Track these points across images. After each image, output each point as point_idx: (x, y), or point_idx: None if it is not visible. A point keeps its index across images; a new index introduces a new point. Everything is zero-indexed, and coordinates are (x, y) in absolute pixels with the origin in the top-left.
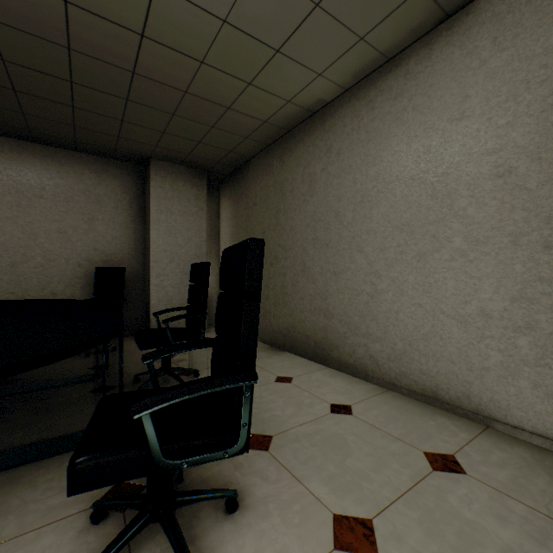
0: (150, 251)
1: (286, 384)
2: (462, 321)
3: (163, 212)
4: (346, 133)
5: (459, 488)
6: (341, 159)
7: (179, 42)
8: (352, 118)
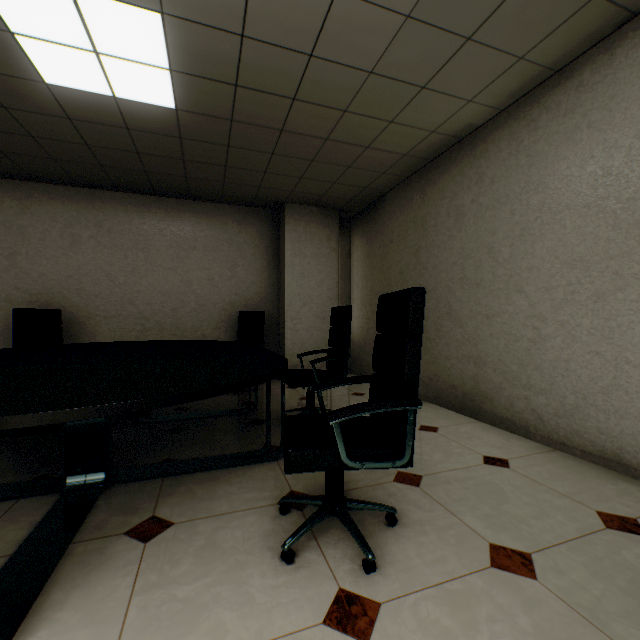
0: (285, 295)
1: (431, 433)
2: None
3: (297, 255)
4: (502, 159)
5: (637, 547)
6: (495, 188)
7: (325, 98)
8: (508, 142)
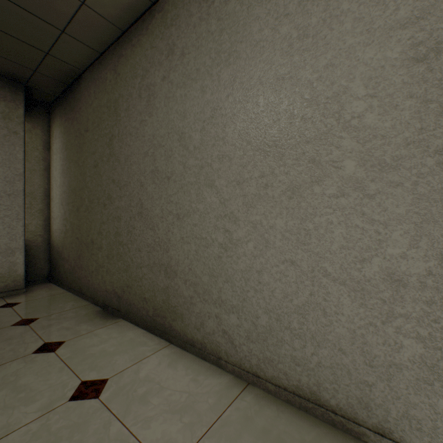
0: None
1: (87, 406)
2: (358, 289)
3: None
4: (193, 25)
5: None
6: (186, 61)
7: None
8: (200, 4)
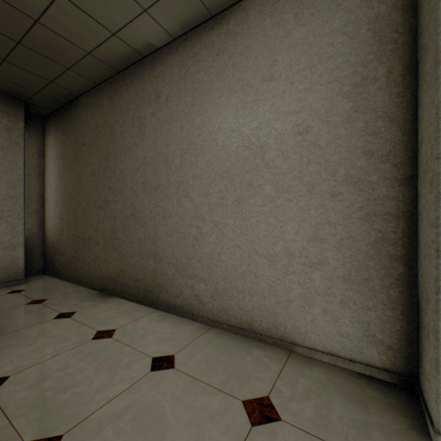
0: None
1: (105, 341)
2: (272, 260)
3: None
4: (175, 81)
5: None
6: (170, 106)
7: None
8: (179, 67)
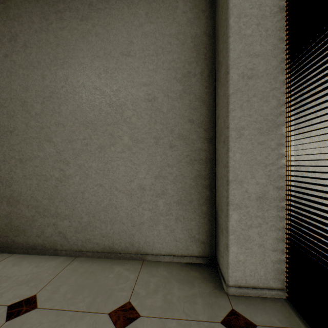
0: None
1: None
2: (129, 194)
3: None
4: (35, 30)
5: None
6: (29, 52)
7: None
8: (41, 18)
